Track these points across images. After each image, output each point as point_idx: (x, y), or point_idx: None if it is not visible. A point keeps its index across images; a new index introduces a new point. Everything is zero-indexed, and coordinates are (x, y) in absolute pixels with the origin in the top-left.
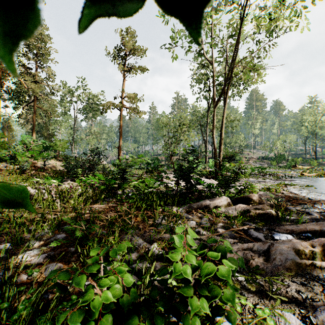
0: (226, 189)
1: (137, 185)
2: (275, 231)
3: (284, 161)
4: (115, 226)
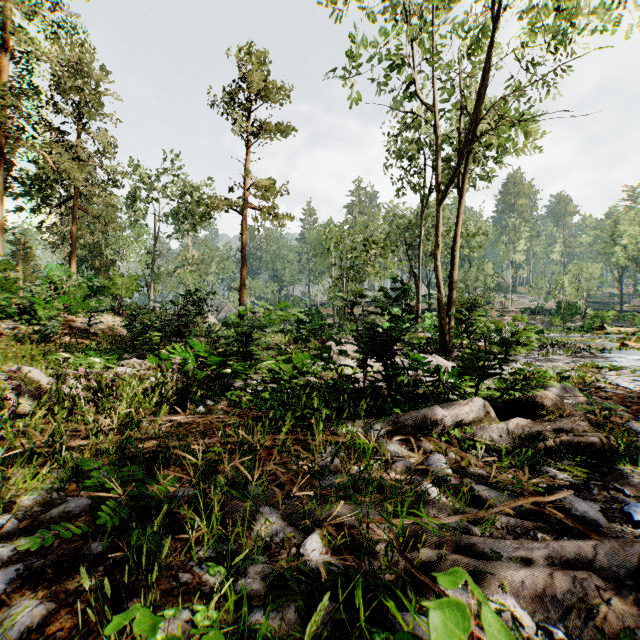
0: (480, 381)
1: (277, 368)
2: (625, 496)
3: (577, 318)
4: (214, 480)
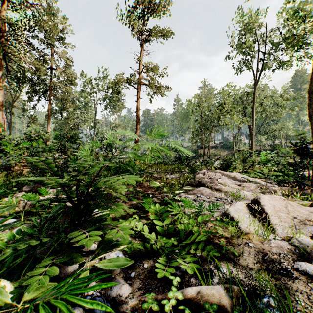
0: None
1: (144, 234)
2: None
3: None
4: None
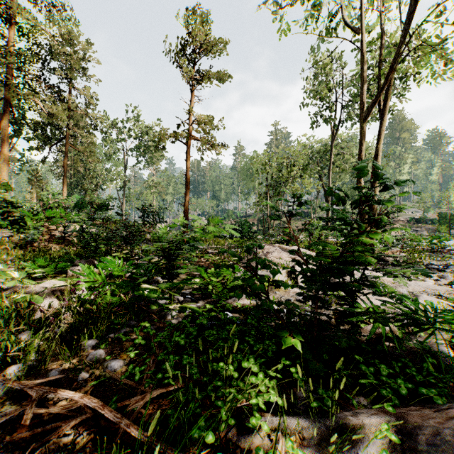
0: None
1: (205, 283)
2: None
3: None
4: None
